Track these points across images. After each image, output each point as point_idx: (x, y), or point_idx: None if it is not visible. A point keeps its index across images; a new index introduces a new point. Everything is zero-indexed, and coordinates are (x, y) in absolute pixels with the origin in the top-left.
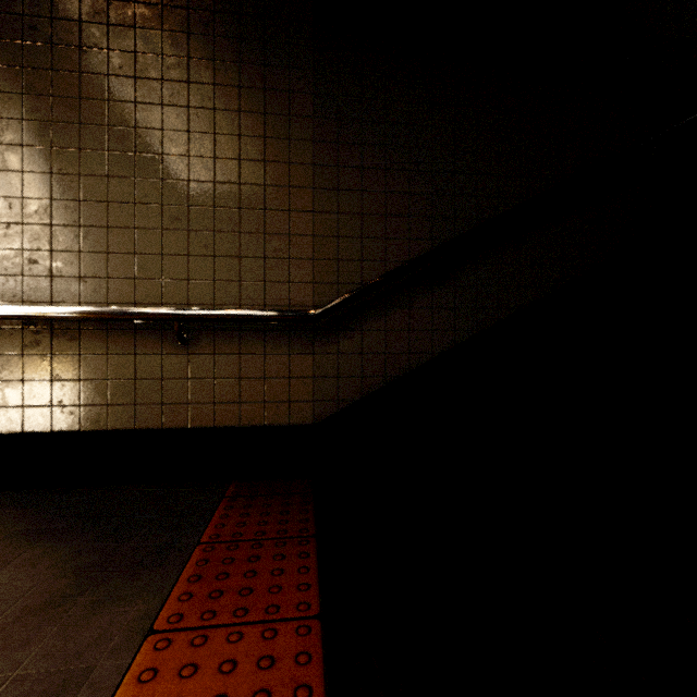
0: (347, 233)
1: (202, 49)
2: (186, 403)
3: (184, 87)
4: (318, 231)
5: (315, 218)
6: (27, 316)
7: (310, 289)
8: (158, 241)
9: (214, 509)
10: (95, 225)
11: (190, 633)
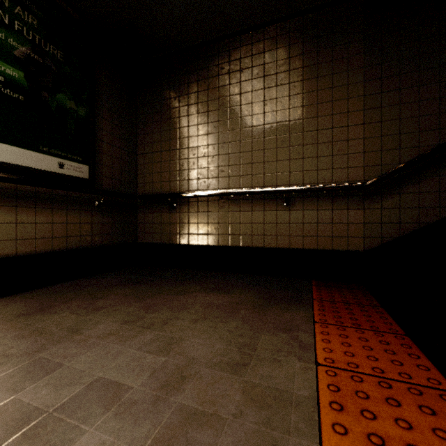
0: (388, 133)
1: (296, 51)
2: (288, 235)
3: (287, 74)
4: (367, 135)
5: (365, 127)
6: (223, 194)
7: (362, 170)
8: (274, 154)
9: (310, 288)
10: (246, 151)
11: (334, 326)
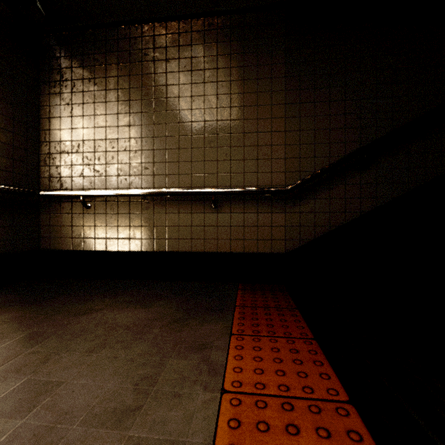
0: (305, 142)
1: (224, 50)
2: (216, 239)
3: (215, 71)
4: (288, 142)
5: (286, 134)
6: (146, 194)
7: (283, 175)
8: (202, 154)
9: (235, 293)
10: (173, 148)
11: (250, 336)
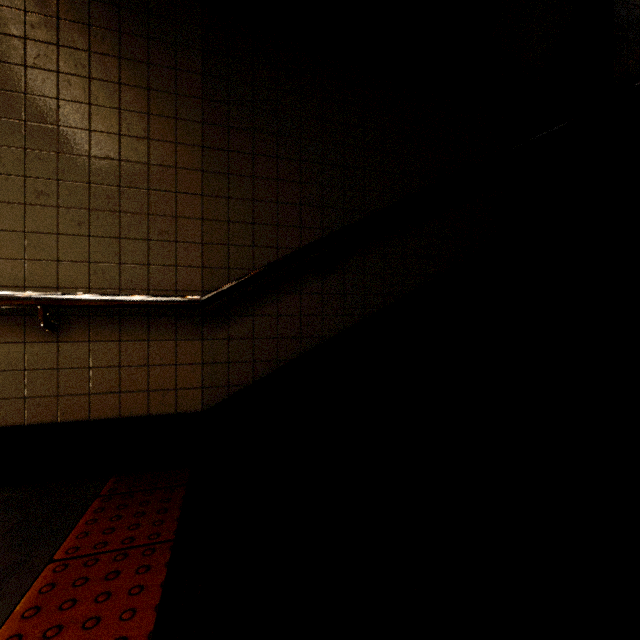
0: (238, 218)
1: (74, 11)
2: (56, 395)
3: (53, 50)
4: (207, 215)
5: (204, 201)
6: None
7: (199, 273)
8: (20, 216)
9: (81, 513)
10: None
11: None
